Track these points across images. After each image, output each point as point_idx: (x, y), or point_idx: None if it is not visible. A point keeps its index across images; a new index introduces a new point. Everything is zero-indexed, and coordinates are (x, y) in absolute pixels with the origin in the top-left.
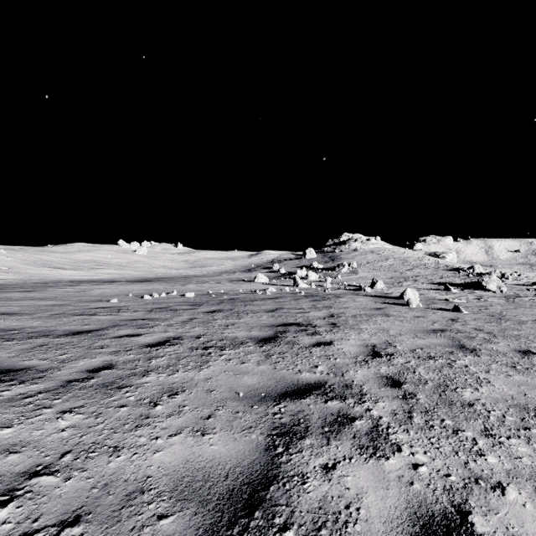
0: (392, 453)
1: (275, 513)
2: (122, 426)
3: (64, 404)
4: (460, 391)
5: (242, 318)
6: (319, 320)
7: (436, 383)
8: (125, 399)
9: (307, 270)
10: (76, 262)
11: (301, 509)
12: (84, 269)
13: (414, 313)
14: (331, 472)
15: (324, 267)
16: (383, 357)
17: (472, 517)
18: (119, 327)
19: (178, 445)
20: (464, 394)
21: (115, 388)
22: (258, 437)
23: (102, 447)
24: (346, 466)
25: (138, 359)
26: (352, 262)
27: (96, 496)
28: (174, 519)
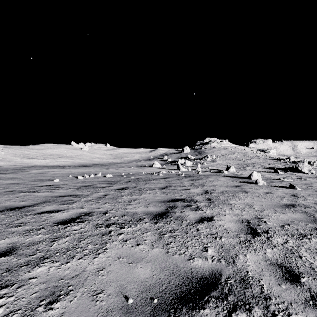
0: None
1: None
2: None
3: None
4: None
5: (142, 194)
6: (198, 196)
7: None
8: None
9: (185, 160)
10: (45, 155)
11: None
12: (49, 159)
13: (263, 190)
14: None
15: (195, 158)
16: (262, 235)
17: None
18: (47, 202)
19: None
20: None
21: None
22: None
23: None
24: None
25: (43, 240)
26: (212, 155)
27: None
28: None
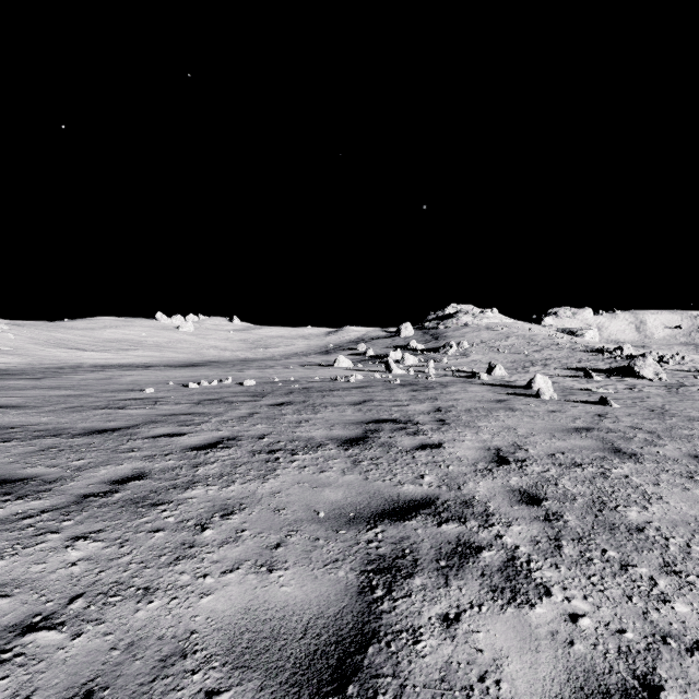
0: (538, 598)
1: (377, 688)
2: (157, 559)
3: (77, 528)
4: (622, 510)
5: (319, 413)
6: (422, 415)
7: (589, 500)
8: (161, 520)
9: (403, 352)
10: (101, 341)
11: (414, 682)
12: (111, 350)
13: (547, 407)
14: (454, 626)
15: (425, 348)
16: (513, 464)
17: (666, 694)
18: (155, 423)
19: (235, 587)
20: (628, 514)
21: (147, 505)
22: (347, 575)
23: (128, 589)
24: (474, 616)
25: (180, 466)
26: (461, 341)
27: (117, 661)
28: (230, 697)
